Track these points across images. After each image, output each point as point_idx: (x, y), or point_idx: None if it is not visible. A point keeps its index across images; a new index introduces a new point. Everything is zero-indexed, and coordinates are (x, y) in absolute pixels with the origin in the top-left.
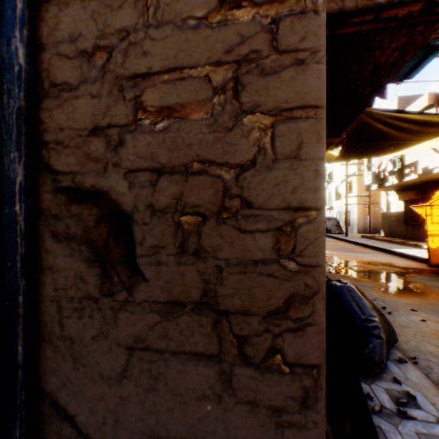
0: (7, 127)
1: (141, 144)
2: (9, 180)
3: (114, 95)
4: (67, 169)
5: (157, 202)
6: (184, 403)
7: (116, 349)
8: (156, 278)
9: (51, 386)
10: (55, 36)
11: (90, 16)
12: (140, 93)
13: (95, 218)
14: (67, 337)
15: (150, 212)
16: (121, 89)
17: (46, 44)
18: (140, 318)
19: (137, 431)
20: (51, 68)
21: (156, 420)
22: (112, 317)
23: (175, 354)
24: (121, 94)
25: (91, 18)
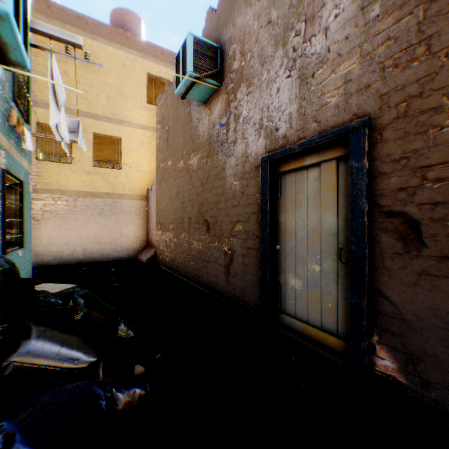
0: (359, 191)
1: (424, 193)
2: (360, 210)
3: (409, 175)
4: (385, 204)
5: (433, 216)
6: (448, 298)
7: (411, 274)
8: (432, 246)
9: (377, 285)
10: (379, 155)
11: (396, 146)
12: (423, 173)
13: (399, 223)
14: (385, 268)
15: (429, 220)
16: (413, 173)
17: (374, 158)
18: (423, 262)
19: (422, 307)
20: (377, 167)
21: (433, 303)
22: (408, 261)
23: (443, 277)
24: (413, 174)
25: (397, 147)
